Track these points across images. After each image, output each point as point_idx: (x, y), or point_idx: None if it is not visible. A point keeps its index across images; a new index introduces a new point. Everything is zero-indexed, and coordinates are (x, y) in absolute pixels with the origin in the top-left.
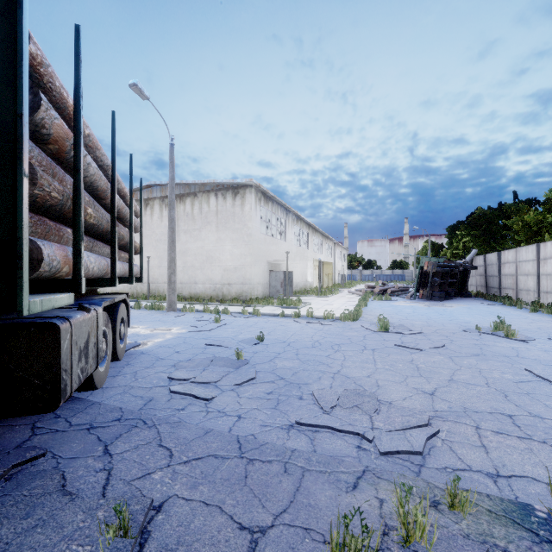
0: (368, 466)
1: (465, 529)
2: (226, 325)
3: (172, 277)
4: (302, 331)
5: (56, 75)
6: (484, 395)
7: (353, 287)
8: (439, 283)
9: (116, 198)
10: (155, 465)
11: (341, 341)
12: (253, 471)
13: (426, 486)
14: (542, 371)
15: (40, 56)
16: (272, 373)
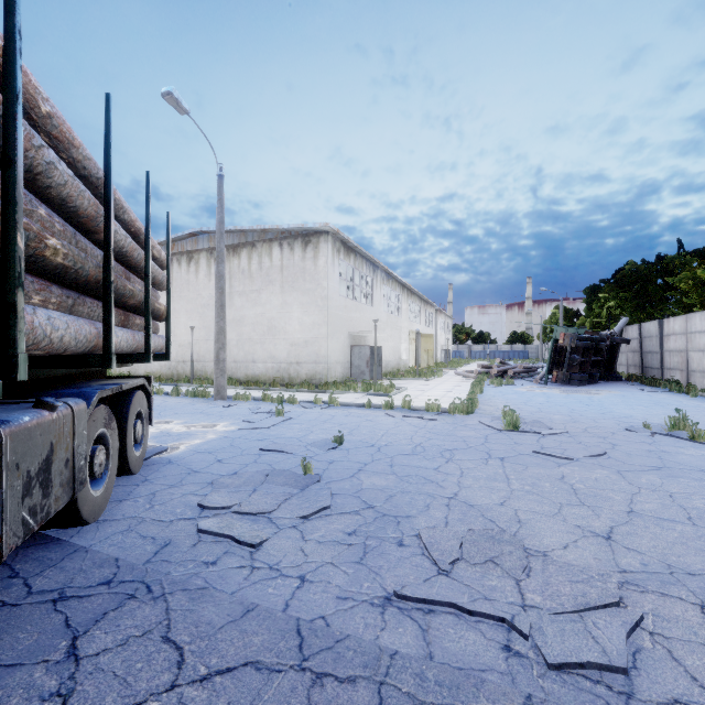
0: (531, 695)
1: None
2: (291, 420)
3: (220, 353)
4: (397, 429)
5: None
6: (692, 541)
7: (460, 367)
8: (579, 362)
9: (111, 230)
10: (149, 685)
11: (454, 444)
12: (321, 704)
13: None
14: None
15: None
16: (356, 498)
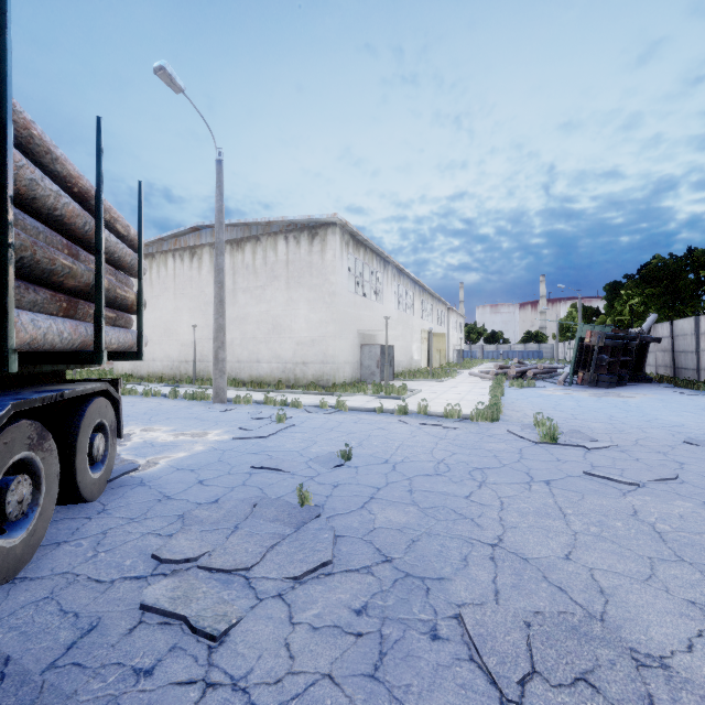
0: None
1: None
2: (293, 427)
3: (219, 353)
4: (413, 440)
5: None
6: None
7: (474, 367)
8: (608, 362)
9: (8, 168)
10: None
11: (484, 461)
12: None
13: None
14: None
15: None
16: (367, 544)
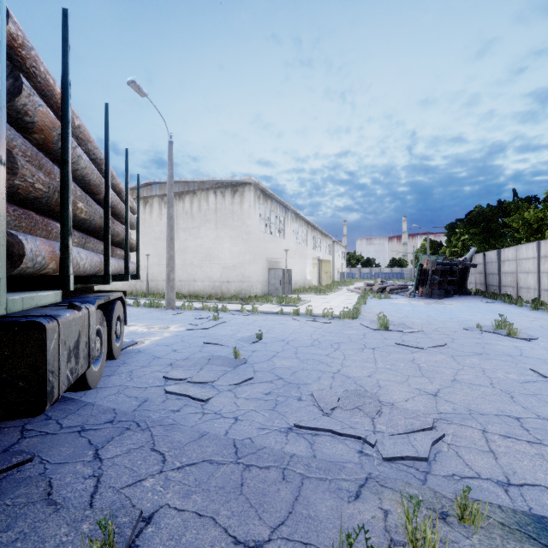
0: (371, 473)
1: (477, 544)
2: (224, 323)
3: (170, 275)
4: (301, 329)
5: (40, 59)
6: (489, 396)
7: (352, 285)
8: (438, 281)
9: (109, 193)
10: (147, 471)
11: (341, 339)
12: (249, 478)
13: (433, 496)
14: (547, 371)
15: (22, 37)
16: (271, 373)
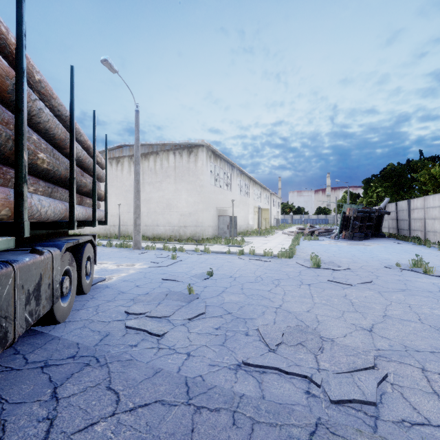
0: (320, 417)
1: None
2: (181, 261)
3: (137, 220)
4: (246, 267)
5: None
6: (420, 332)
7: (286, 229)
8: (359, 226)
9: (74, 147)
10: (100, 413)
11: (280, 276)
12: (200, 423)
13: None
14: None
15: None
16: (220, 308)
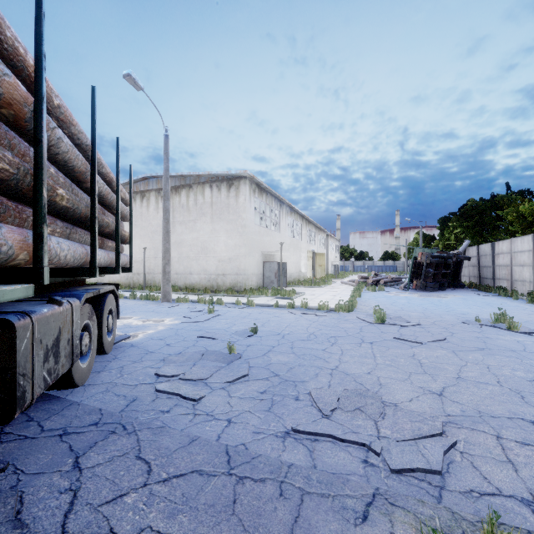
0: (378, 487)
1: None
2: (219, 316)
3: (166, 267)
4: (296, 323)
5: (6, 23)
6: (498, 396)
7: (345, 278)
8: (433, 274)
9: (96, 181)
10: (130, 484)
11: (338, 333)
12: (242, 493)
13: (451, 518)
14: None
15: None
16: (266, 369)
